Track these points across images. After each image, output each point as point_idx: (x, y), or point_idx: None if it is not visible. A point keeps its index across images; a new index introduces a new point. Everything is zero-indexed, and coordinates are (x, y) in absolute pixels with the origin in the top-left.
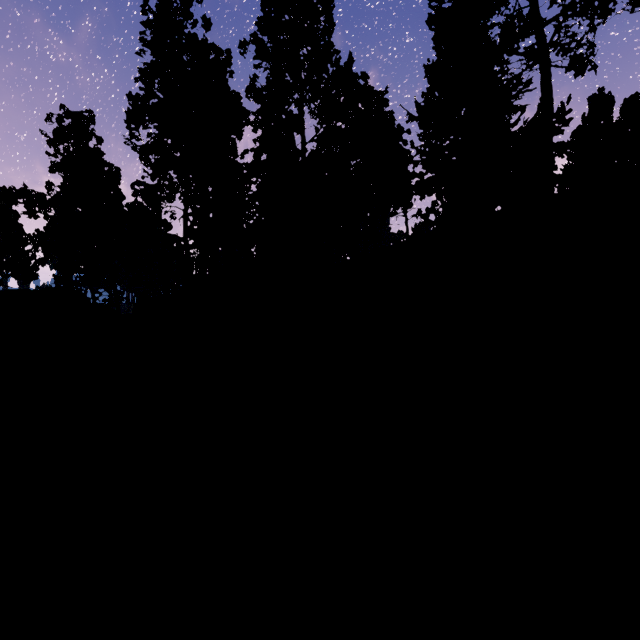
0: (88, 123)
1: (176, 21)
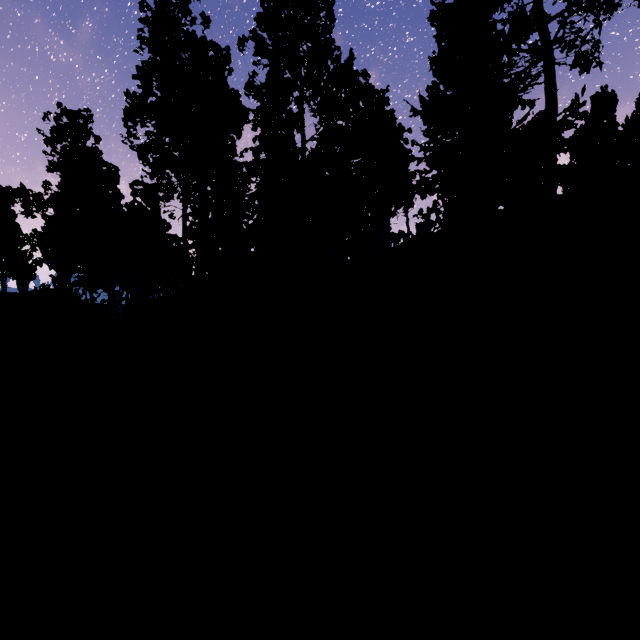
0: (86, 122)
1: (174, 18)
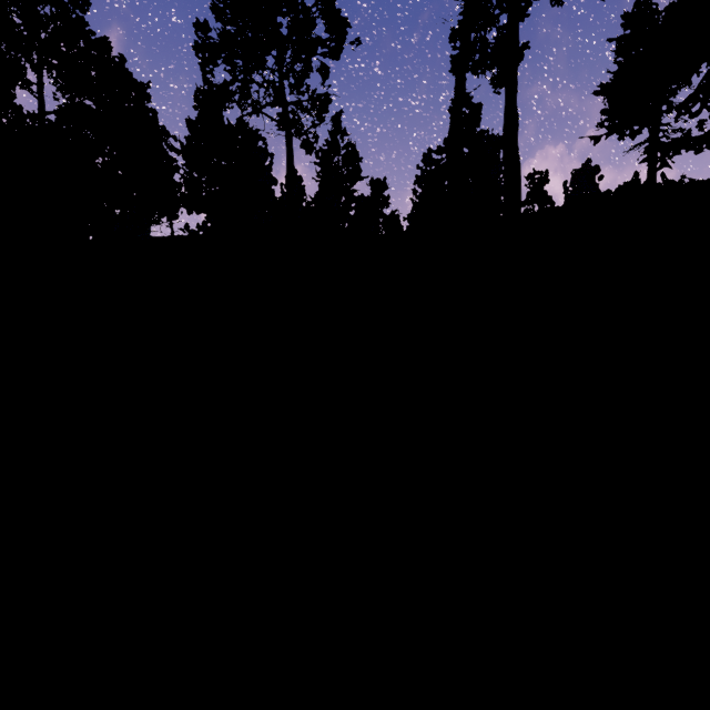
0: None
1: None
